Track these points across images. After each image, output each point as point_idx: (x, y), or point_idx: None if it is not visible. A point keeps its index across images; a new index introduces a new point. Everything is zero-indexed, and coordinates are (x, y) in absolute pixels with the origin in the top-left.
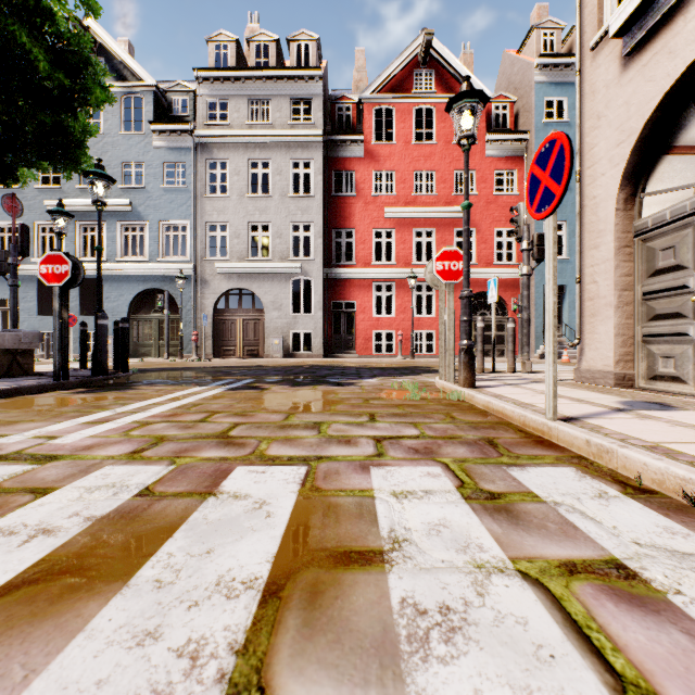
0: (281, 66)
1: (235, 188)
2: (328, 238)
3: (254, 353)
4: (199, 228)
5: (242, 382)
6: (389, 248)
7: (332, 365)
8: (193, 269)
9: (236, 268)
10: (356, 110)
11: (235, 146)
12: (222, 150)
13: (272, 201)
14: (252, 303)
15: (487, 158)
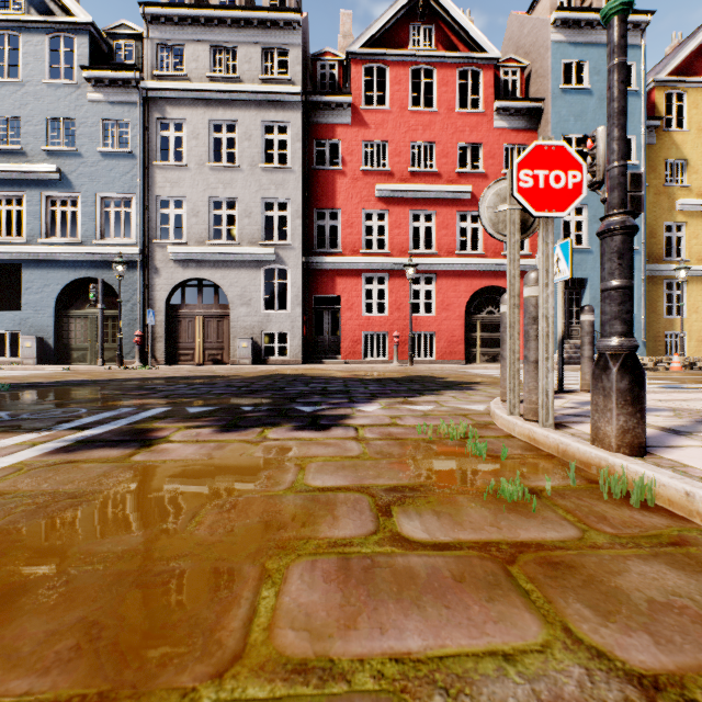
0: (250, 5)
1: (192, 155)
2: (308, 220)
3: (217, 358)
4: (147, 203)
5: (134, 417)
6: (378, 240)
7: (312, 374)
8: (139, 254)
9: (194, 254)
10: (342, 70)
11: (192, 102)
12: (176, 107)
13: (239, 172)
14: (215, 297)
15: (495, 129)
